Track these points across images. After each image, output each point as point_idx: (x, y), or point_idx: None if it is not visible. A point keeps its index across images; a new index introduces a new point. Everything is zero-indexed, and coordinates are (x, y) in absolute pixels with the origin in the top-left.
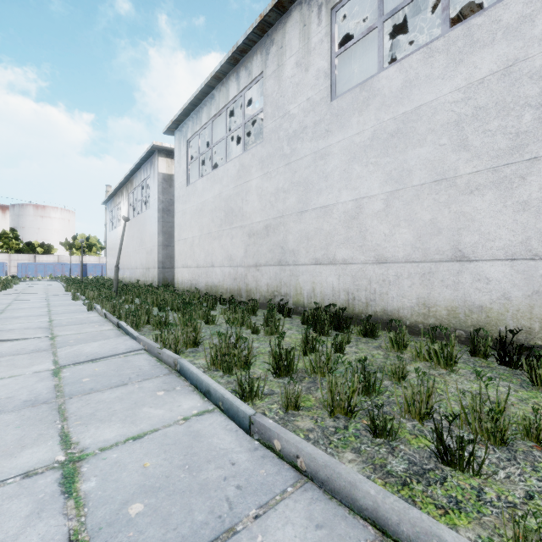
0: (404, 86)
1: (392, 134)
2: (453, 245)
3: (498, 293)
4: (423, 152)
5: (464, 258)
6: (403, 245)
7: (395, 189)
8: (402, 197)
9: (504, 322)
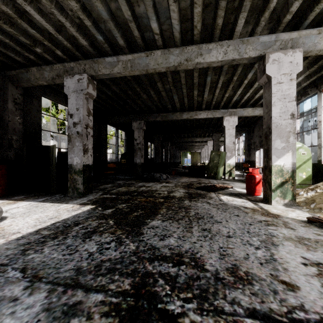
0: None
1: None
2: None
3: None
4: None
5: None
6: None
7: None
8: None
9: None
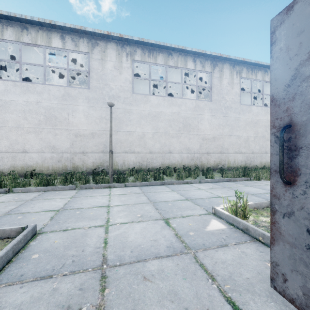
0: (5, 90)
1: (0, 105)
2: (23, 148)
3: (35, 161)
4: (13, 116)
5: (26, 152)
6: (5, 146)
7: (1, 126)
8: (4, 129)
9: (37, 169)
